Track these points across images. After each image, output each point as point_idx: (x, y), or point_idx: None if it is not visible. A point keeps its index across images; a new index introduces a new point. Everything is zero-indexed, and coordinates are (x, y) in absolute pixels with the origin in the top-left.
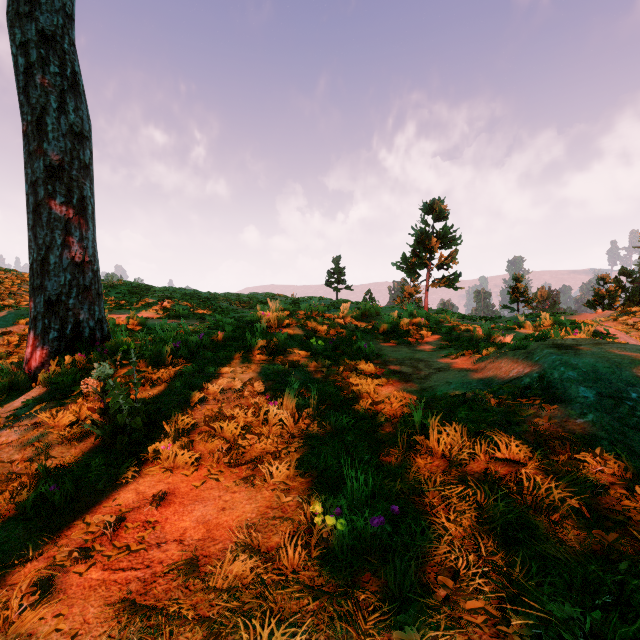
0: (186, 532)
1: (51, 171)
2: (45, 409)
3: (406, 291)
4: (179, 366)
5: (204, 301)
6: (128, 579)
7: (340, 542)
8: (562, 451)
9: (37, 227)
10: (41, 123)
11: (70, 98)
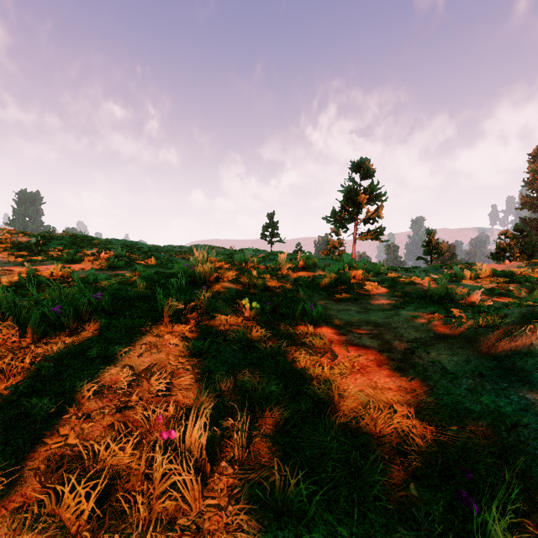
0: None
1: None
2: None
3: (331, 244)
4: (49, 344)
5: (144, 252)
6: None
7: None
8: None
9: None
10: None
11: None
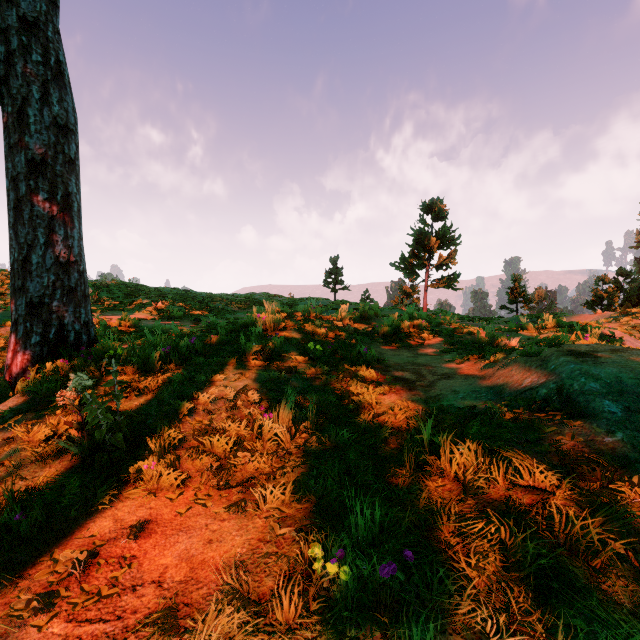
0: (166, 571)
1: (33, 166)
2: (21, 421)
3: (404, 291)
4: (168, 373)
5: (199, 302)
6: (95, 635)
7: (344, 594)
8: (592, 477)
9: (18, 225)
10: (22, 115)
11: (54, 89)
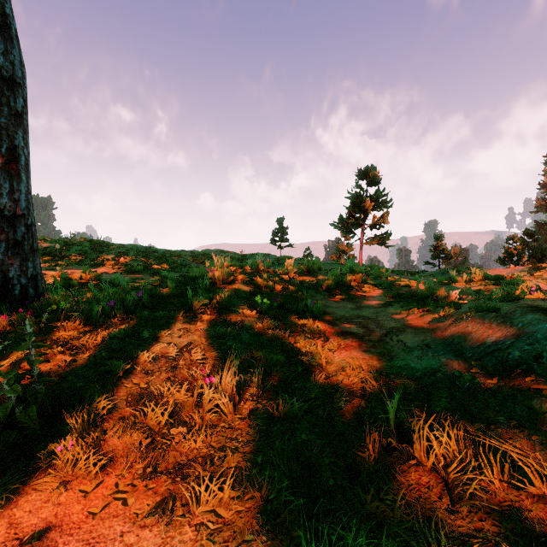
0: None
1: None
2: None
3: (340, 249)
4: (110, 328)
5: (159, 257)
6: None
7: None
8: None
9: None
10: None
11: None
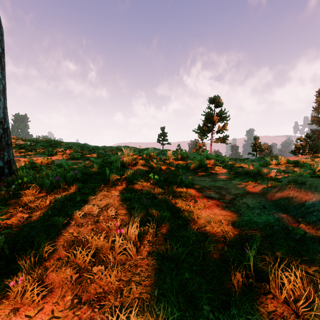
0: None
1: None
2: None
3: (198, 145)
4: (55, 195)
5: (90, 150)
6: None
7: None
8: None
9: None
10: None
11: None
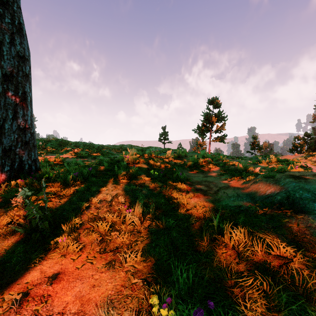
0: (67, 306)
1: (6, 77)
2: None
3: (198, 144)
4: (76, 186)
5: (96, 149)
6: None
7: None
8: (313, 249)
9: None
10: (0, 50)
11: (17, 37)
